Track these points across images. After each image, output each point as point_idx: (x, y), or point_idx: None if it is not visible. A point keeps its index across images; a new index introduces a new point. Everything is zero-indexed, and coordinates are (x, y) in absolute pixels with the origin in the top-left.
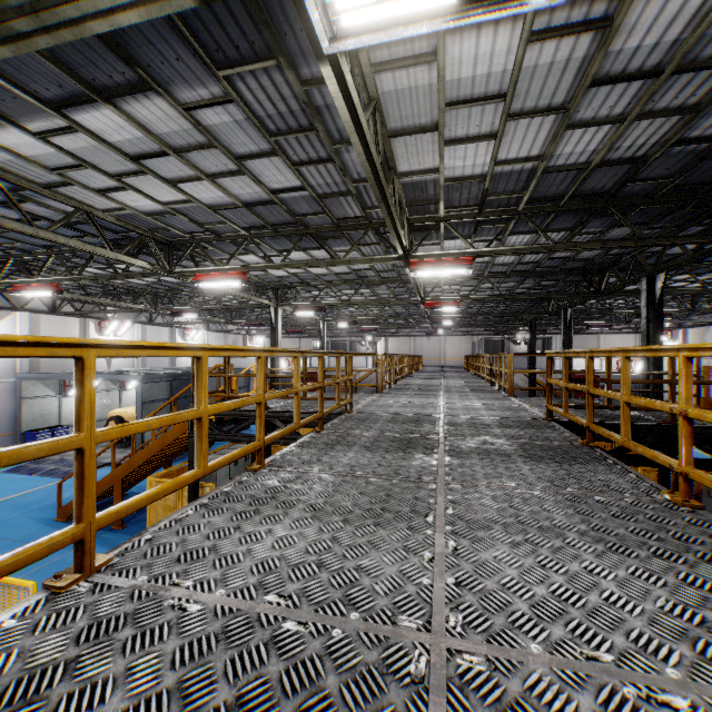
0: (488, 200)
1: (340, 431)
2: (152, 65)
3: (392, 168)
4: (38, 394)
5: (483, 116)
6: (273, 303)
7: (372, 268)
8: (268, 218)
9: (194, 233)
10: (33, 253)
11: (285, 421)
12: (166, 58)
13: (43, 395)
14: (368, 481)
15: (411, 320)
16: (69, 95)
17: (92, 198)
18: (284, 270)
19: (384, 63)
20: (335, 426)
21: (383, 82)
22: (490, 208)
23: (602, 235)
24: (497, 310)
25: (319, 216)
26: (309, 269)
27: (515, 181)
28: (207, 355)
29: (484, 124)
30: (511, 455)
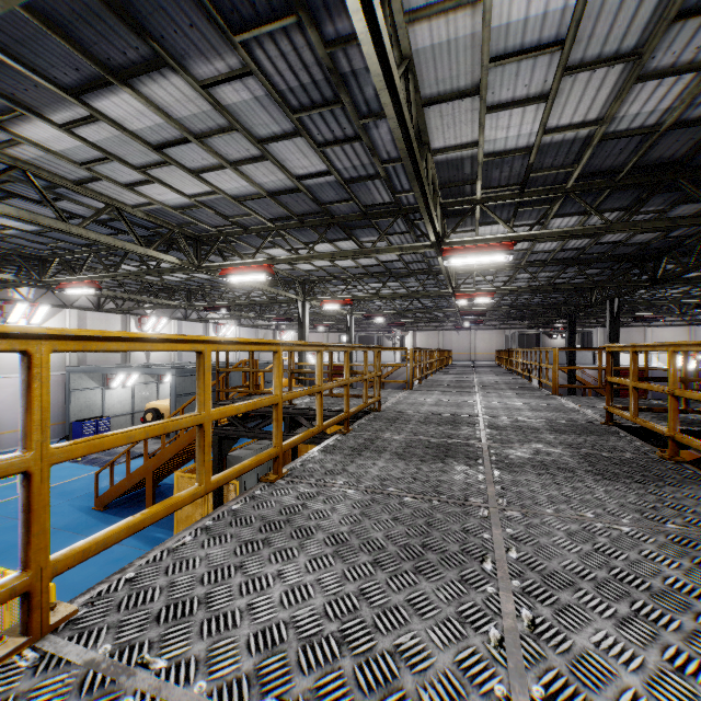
0: (532, 178)
1: (368, 433)
2: (166, 36)
3: (425, 143)
4: (83, 386)
5: (534, 72)
6: (300, 297)
7: (400, 259)
8: (294, 208)
9: (220, 226)
10: (75, 252)
11: (310, 418)
12: (179, 26)
13: (88, 387)
14: (403, 501)
15: (439, 314)
16: (86, 79)
17: (121, 193)
18: (311, 264)
19: (419, 11)
20: (362, 427)
21: (417, 37)
22: (533, 187)
23: (663, 214)
24: (533, 303)
25: (346, 204)
26: (336, 262)
27: (565, 153)
28: (210, 349)
29: (534, 82)
30: (575, 470)
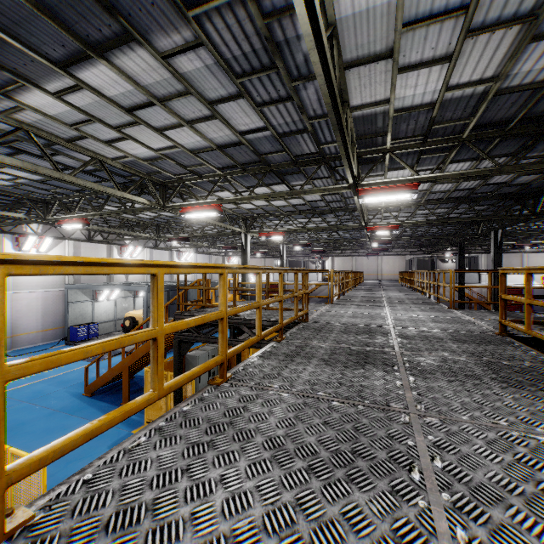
0: (434, 129)
1: (299, 341)
2: (132, 14)
3: (345, 101)
4: (78, 299)
5: (440, 36)
6: (243, 230)
7: (323, 199)
8: (238, 158)
9: (180, 174)
10: (70, 196)
11: (251, 326)
12: (142, 5)
13: (82, 300)
14: (331, 405)
15: (353, 243)
16: (71, 54)
17: (103, 149)
18: (251, 204)
19: None
20: (294, 336)
21: (341, 8)
22: (434, 137)
23: (543, 158)
24: (429, 234)
25: (280, 154)
26: (272, 202)
27: (463, 108)
28: (163, 272)
29: (440, 45)
30: (481, 378)
